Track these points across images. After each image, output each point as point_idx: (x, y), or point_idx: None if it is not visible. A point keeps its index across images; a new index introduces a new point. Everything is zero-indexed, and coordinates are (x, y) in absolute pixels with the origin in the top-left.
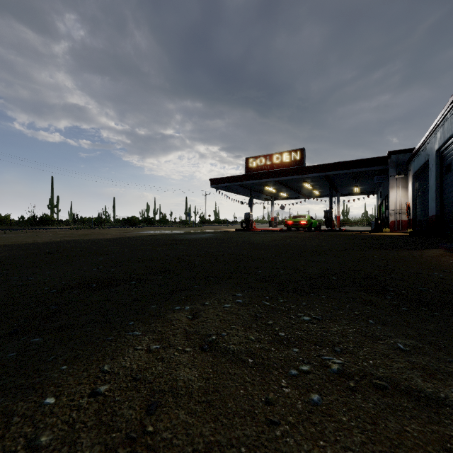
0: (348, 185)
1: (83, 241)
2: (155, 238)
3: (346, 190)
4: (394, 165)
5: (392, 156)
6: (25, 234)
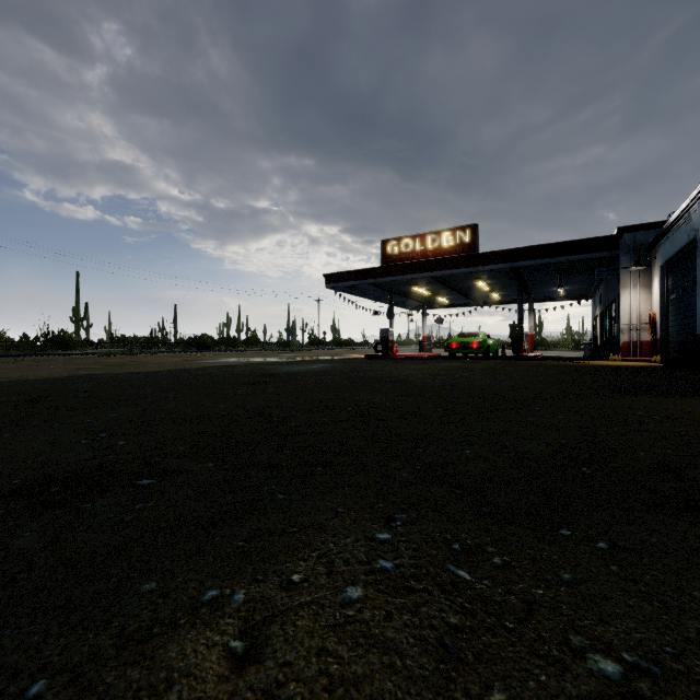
0: (548, 283)
1: (106, 378)
2: (231, 371)
3: (543, 292)
4: (628, 251)
5: (625, 236)
6: (19, 364)
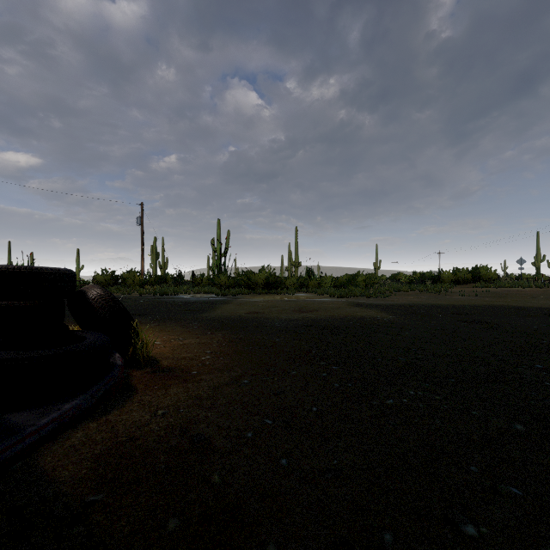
0: None
1: None
2: None
3: None
4: None
5: None
6: None
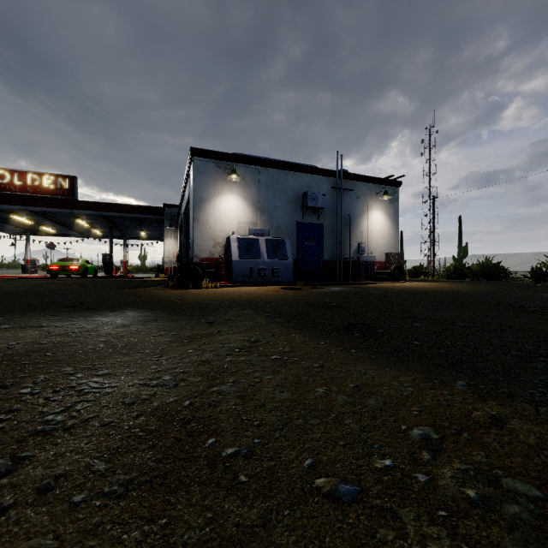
0: (134, 228)
1: None
2: None
3: (133, 233)
4: (168, 217)
5: (167, 209)
6: None
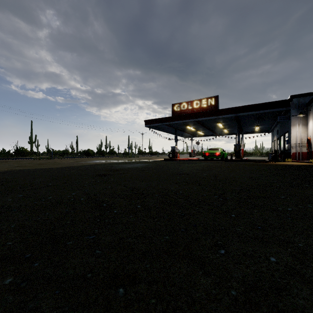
0: (251, 124)
1: (25, 171)
2: (94, 167)
3: (248, 129)
4: (295, 107)
5: (293, 99)
6: None
